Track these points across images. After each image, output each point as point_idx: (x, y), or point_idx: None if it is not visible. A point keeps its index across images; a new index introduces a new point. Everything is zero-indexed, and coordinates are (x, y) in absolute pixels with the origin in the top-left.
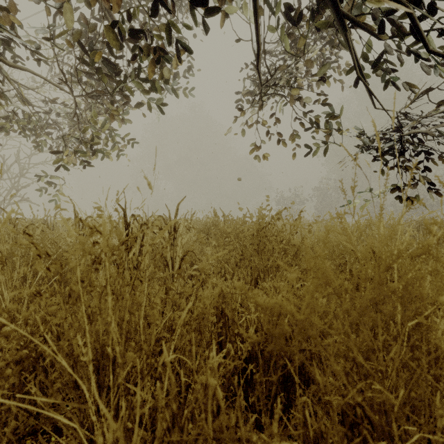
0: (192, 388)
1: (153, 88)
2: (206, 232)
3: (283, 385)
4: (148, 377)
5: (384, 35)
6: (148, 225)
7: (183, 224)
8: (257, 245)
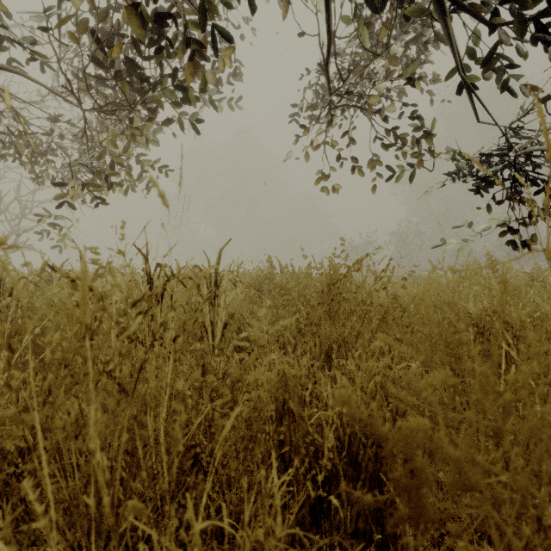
0: (240, 527)
1: (188, 100)
2: (257, 287)
3: (375, 515)
4: (174, 505)
5: (499, 22)
6: (179, 278)
7: (227, 277)
8: (328, 305)
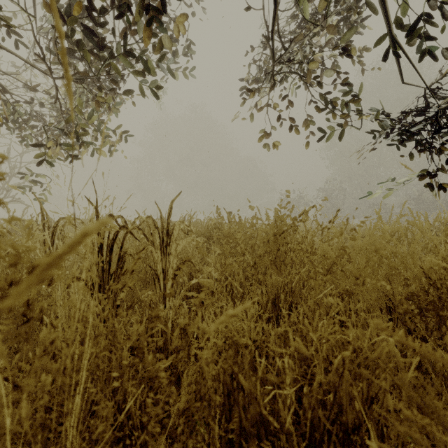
0: None
1: (146, 69)
2: (207, 235)
3: None
4: None
5: None
6: (129, 229)
7: (178, 227)
8: (274, 254)
